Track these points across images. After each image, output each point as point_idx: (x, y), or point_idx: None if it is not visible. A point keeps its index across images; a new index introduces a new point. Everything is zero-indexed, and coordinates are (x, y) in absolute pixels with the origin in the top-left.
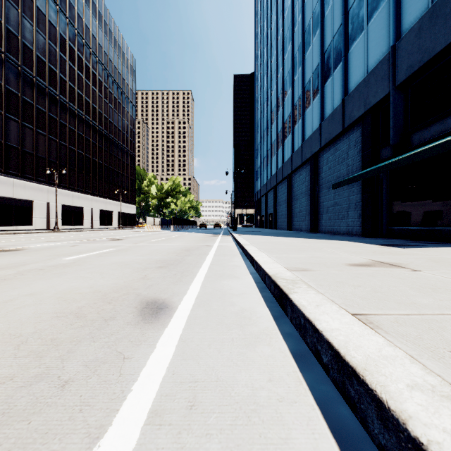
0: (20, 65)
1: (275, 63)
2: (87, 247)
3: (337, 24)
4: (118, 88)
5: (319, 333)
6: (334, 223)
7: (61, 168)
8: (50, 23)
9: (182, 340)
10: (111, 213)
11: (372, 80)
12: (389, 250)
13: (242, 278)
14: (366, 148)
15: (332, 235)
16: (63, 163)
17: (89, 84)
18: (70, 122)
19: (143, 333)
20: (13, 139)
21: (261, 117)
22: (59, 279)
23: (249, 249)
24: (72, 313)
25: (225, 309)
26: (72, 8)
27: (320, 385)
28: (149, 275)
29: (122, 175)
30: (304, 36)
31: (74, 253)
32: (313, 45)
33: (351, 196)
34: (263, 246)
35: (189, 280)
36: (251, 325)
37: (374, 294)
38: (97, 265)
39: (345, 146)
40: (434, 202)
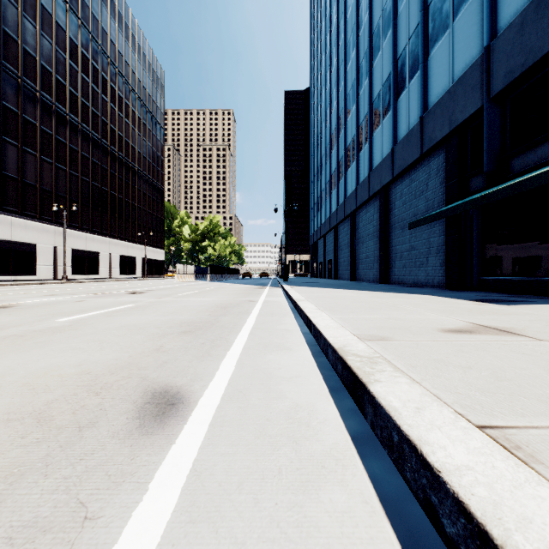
0: (20, 77)
1: (335, 75)
2: (96, 303)
3: (413, 22)
4: (143, 106)
5: (434, 474)
6: (410, 271)
7: (72, 203)
8: (57, 25)
9: (196, 471)
10: (134, 260)
11: (459, 91)
12: (488, 308)
13: (296, 350)
14: (452, 177)
15: (408, 287)
16: (74, 197)
17: (106, 101)
18: (82, 148)
19: (133, 457)
20: (10, 167)
21: (318, 141)
22: (39, 351)
23: (304, 306)
24: (33, 414)
25: (269, 404)
26: (85, 6)
27: (393, 477)
28: (167, 344)
29: (148, 212)
30: (371, 39)
31: (76, 311)
32: (384, 50)
33: (432, 239)
34: (322, 303)
35: (220, 354)
36: (310, 439)
37: (499, 384)
38: (100, 329)
39: (424, 176)
40: (540, 245)
